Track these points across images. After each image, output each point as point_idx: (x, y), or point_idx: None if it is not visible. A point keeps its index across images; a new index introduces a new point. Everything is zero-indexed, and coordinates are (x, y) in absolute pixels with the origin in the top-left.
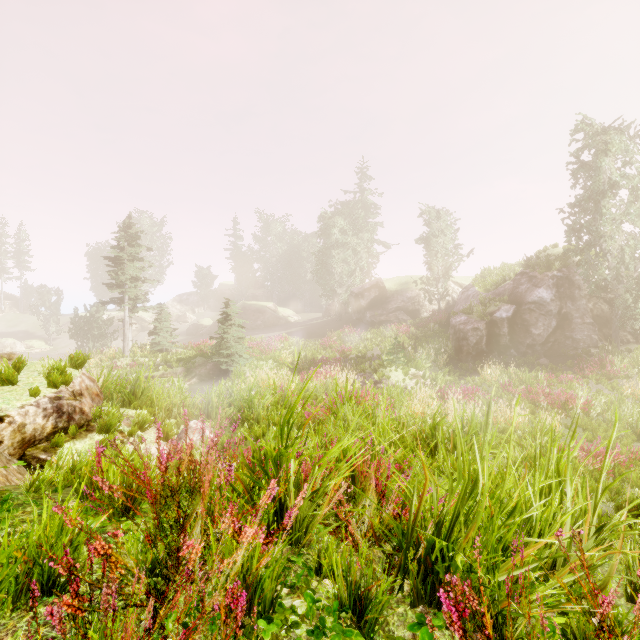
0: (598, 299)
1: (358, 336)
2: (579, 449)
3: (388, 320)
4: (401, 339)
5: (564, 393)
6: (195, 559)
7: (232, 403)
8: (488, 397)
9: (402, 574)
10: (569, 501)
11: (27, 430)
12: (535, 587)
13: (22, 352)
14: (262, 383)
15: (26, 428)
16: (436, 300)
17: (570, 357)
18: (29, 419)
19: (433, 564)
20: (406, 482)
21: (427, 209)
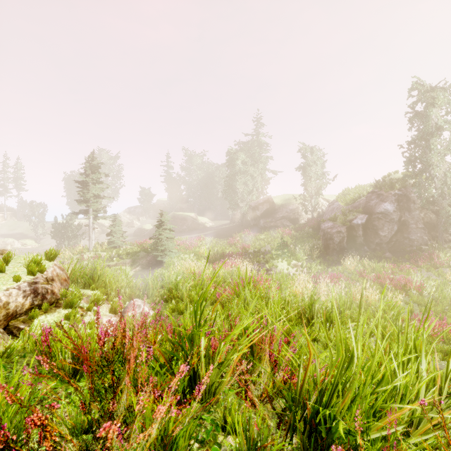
0: (428, 210)
1: (255, 237)
2: (417, 320)
3: (276, 225)
4: (285, 239)
5: (404, 278)
6: (112, 437)
7: (163, 285)
8: (348, 281)
9: (291, 431)
10: (424, 371)
11: (10, 307)
12: (400, 443)
13: (19, 248)
14: (186, 270)
15: (10, 305)
16: (310, 211)
17: (407, 252)
18: (12, 299)
19: (316, 424)
20: (294, 355)
21: (304, 146)
